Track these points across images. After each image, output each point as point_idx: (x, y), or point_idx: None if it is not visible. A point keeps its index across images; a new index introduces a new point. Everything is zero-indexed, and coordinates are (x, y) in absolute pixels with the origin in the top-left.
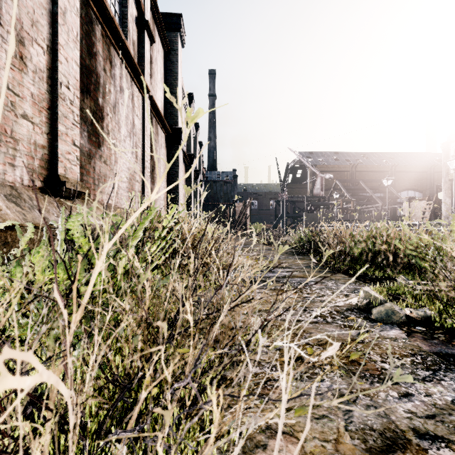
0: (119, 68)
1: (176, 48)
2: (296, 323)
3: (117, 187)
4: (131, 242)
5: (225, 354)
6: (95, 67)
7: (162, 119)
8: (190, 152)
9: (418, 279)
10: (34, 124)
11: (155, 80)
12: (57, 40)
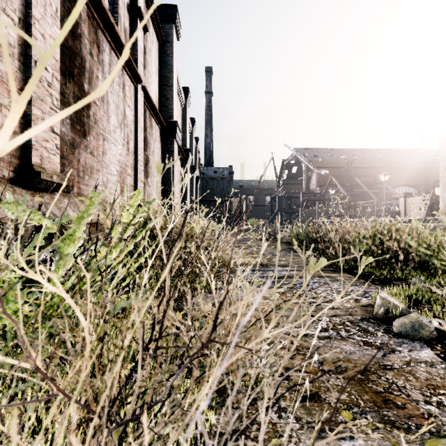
0: (108, 54)
1: (171, 40)
2: (305, 338)
3: (106, 180)
4: (64, 249)
5: (217, 391)
6: (80, 50)
7: (156, 111)
8: (186, 147)
9: (434, 281)
10: (1, 105)
11: (149, 72)
12: (31, 12)
